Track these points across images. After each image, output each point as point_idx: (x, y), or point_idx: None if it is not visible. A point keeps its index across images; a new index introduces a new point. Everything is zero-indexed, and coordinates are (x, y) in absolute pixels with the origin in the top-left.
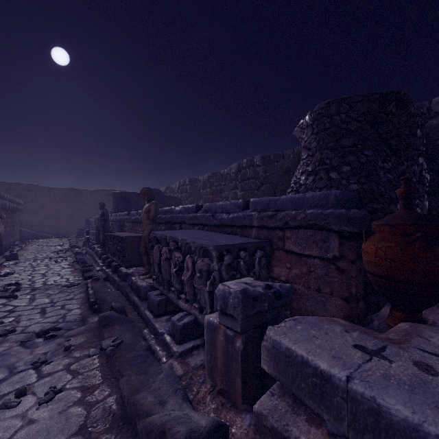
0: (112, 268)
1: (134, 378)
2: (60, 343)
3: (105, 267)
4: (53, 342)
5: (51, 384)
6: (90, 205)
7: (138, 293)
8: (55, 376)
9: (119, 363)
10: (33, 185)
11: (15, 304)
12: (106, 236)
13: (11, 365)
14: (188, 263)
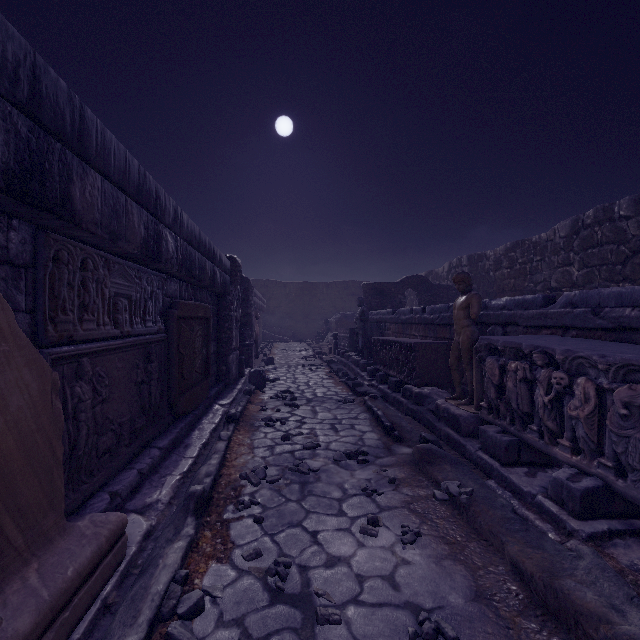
0: (391, 385)
1: (531, 551)
2: (377, 471)
3: (375, 382)
4: (369, 469)
5: (399, 521)
6: (326, 302)
7: (455, 424)
8: (397, 512)
9: (485, 521)
10: (271, 281)
11: (301, 414)
12: (373, 341)
13: (339, 484)
14: (588, 389)
